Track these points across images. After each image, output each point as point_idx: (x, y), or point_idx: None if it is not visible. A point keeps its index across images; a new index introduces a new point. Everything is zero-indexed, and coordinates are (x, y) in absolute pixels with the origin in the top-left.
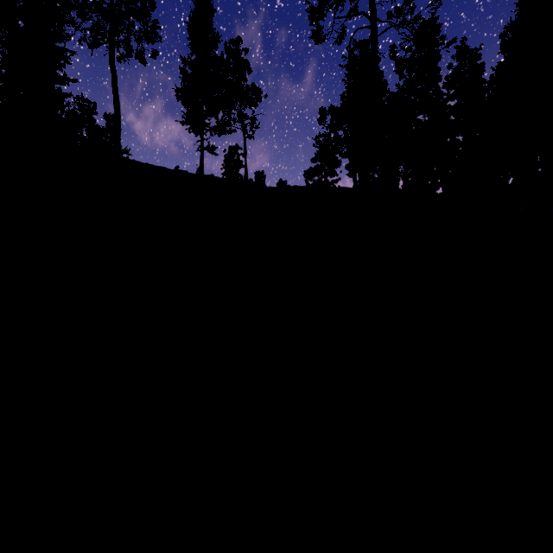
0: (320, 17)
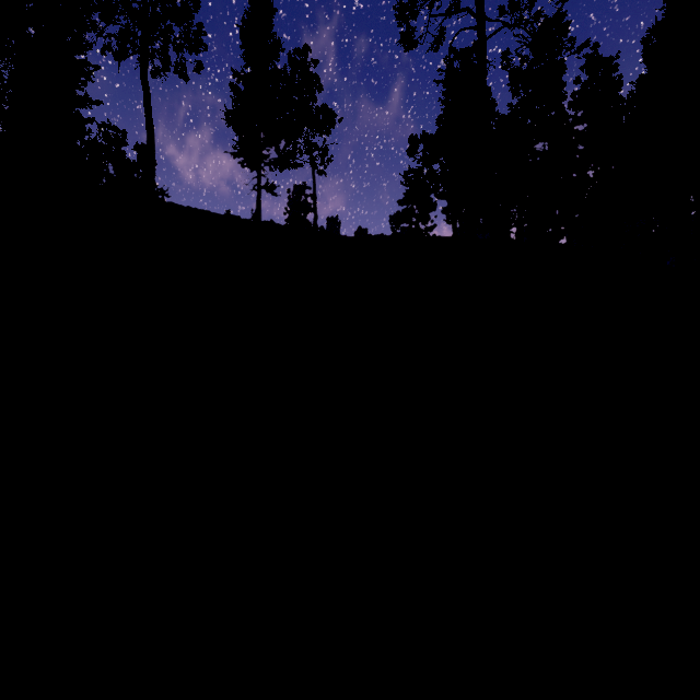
0: (411, 16)
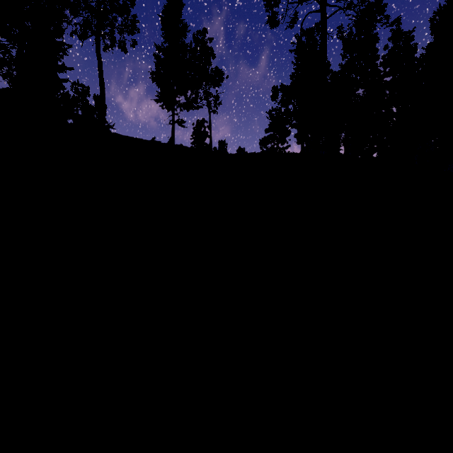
0: (274, 4)
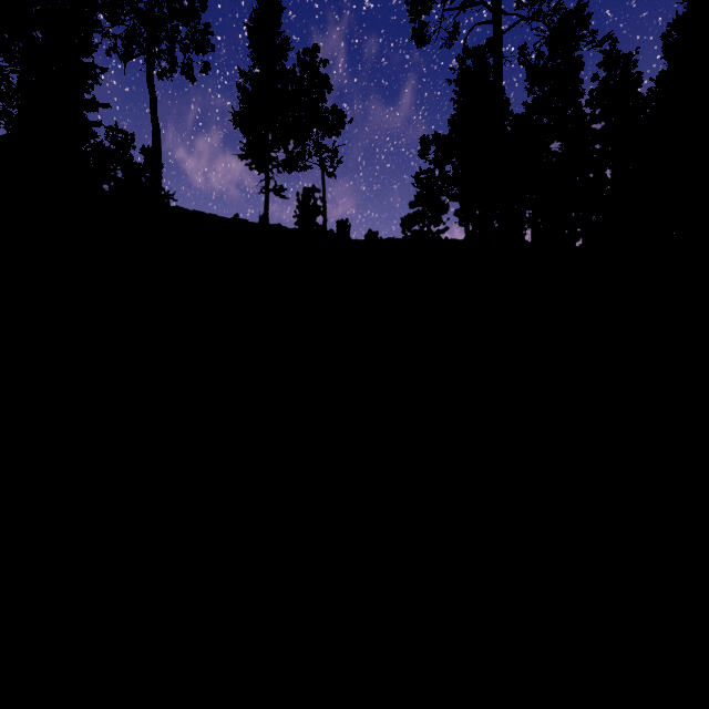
0: (423, 11)
